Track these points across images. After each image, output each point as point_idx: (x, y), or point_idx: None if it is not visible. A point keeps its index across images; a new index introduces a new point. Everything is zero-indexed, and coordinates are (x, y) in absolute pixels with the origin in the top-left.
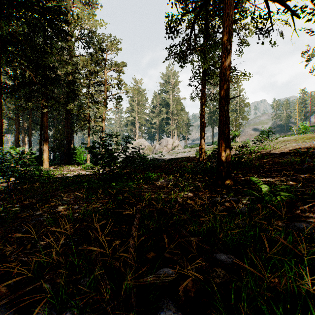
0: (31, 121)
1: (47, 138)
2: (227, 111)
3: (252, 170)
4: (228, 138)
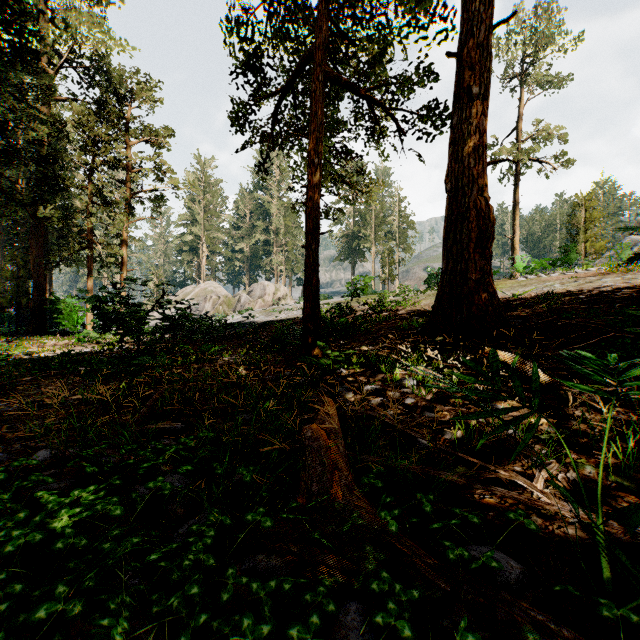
0: None
1: None
2: (315, 252)
3: (362, 337)
4: (316, 290)
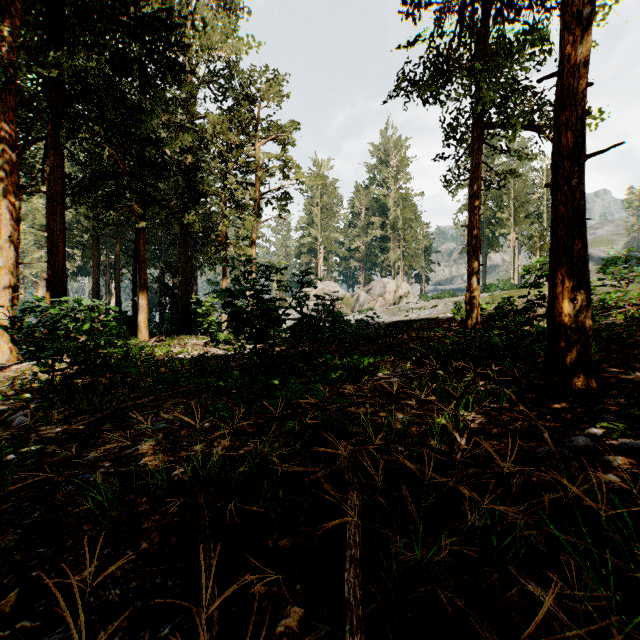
0: (120, 250)
1: (144, 280)
2: (580, 192)
3: (636, 353)
4: (582, 263)
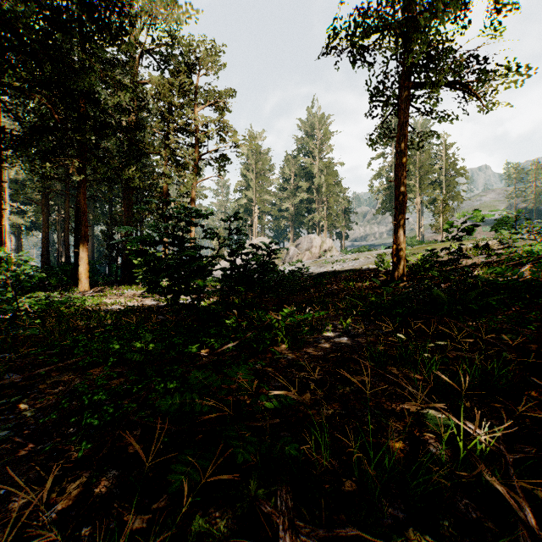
0: (69, 206)
1: (85, 233)
2: None
3: None
4: None
